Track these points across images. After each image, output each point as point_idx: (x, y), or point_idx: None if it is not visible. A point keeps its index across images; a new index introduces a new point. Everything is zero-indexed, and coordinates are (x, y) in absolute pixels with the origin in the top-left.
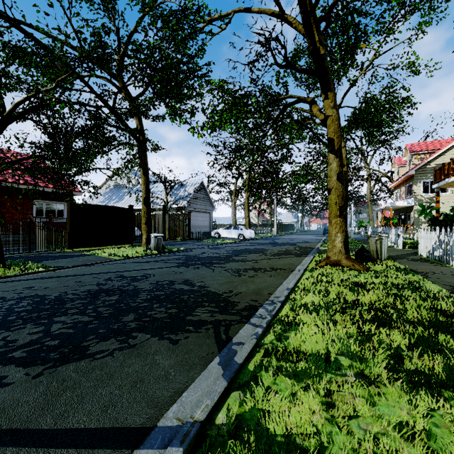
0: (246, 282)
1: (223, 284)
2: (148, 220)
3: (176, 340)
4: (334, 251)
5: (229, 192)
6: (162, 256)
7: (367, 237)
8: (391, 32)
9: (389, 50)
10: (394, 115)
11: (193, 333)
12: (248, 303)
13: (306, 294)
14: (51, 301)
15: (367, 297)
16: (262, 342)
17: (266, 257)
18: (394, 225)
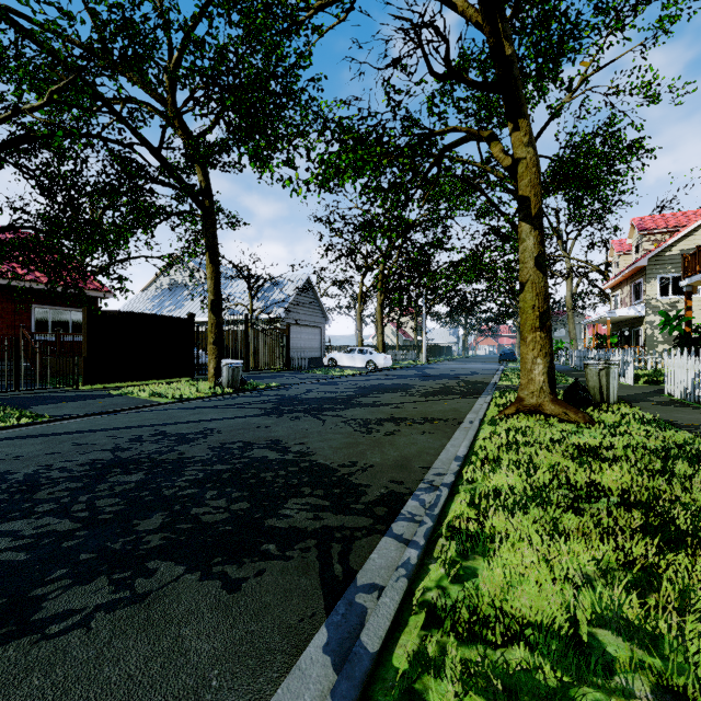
0: (381, 445)
1: (339, 449)
2: (218, 338)
3: (238, 581)
4: (531, 389)
5: (351, 295)
6: (240, 397)
7: (569, 367)
8: (619, 26)
9: (609, 63)
10: (616, 170)
11: (275, 560)
12: (386, 487)
13: (492, 469)
14: (13, 486)
15: (611, 477)
16: (419, 584)
17: (413, 399)
18: (613, 346)
